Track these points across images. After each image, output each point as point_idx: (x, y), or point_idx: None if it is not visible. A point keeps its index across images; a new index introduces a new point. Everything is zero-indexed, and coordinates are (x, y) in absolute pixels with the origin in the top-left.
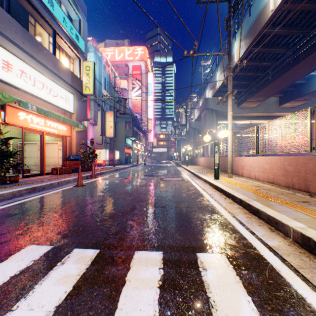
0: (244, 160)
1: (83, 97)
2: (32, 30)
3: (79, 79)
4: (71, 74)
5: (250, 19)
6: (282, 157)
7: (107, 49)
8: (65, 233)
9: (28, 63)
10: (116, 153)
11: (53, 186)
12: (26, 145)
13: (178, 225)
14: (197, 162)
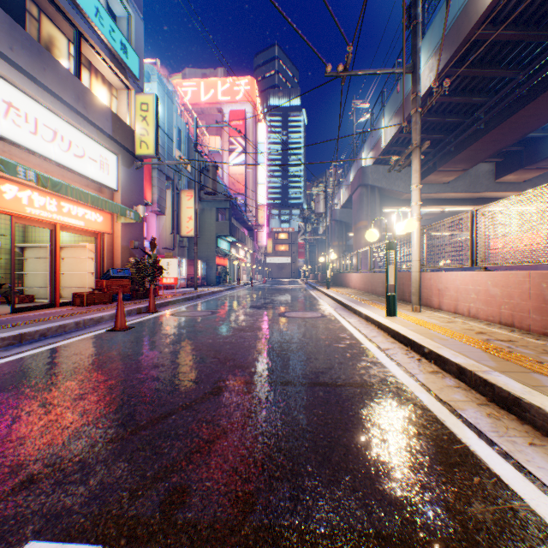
0: (443, 279)
1: (135, 160)
2: (32, 28)
3: (127, 127)
4: (113, 116)
5: (449, 14)
6: (534, 273)
7: (186, 81)
8: (31, 473)
9: (23, 90)
10: (200, 266)
11: (66, 330)
12: (28, 251)
13: (327, 444)
14: (346, 282)
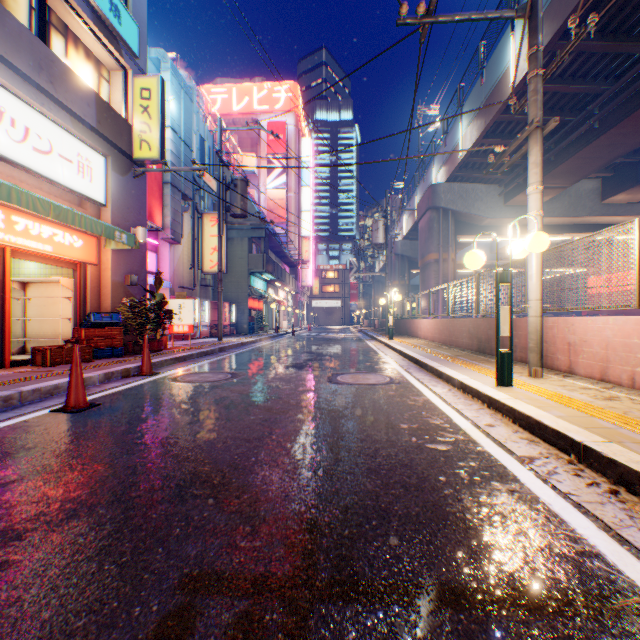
0: (578, 327)
1: (133, 165)
2: None
3: (121, 119)
4: (97, 101)
5: None
6: None
7: (215, 87)
8: None
9: None
10: (228, 310)
11: None
12: None
13: None
14: (413, 330)
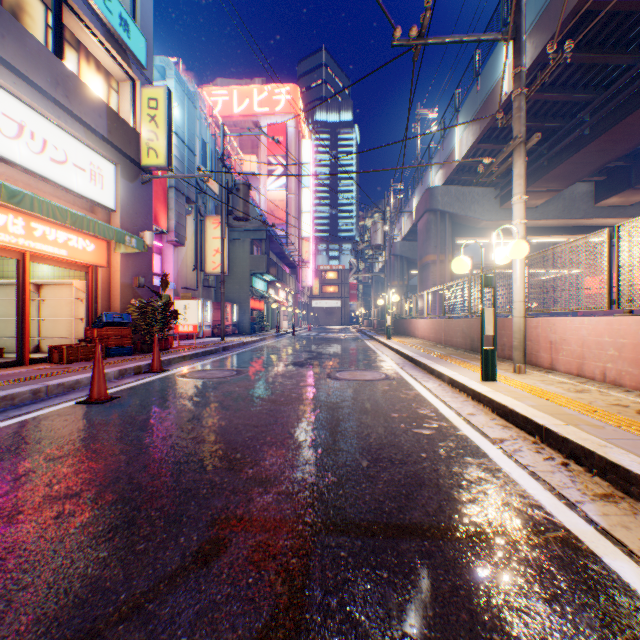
0: (559, 327)
1: (141, 172)
2: None
3: (130, 129)
4: (108, 112)
5: None
6: None
7: (216, 90)
8: None
9: None
10: (229, 310)
11: (14, 403)
12: None
13: None
14: (410, 330)
